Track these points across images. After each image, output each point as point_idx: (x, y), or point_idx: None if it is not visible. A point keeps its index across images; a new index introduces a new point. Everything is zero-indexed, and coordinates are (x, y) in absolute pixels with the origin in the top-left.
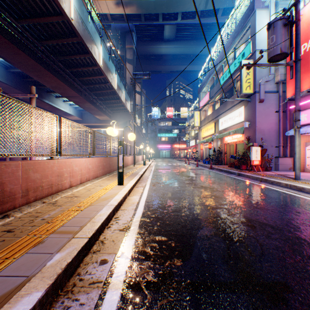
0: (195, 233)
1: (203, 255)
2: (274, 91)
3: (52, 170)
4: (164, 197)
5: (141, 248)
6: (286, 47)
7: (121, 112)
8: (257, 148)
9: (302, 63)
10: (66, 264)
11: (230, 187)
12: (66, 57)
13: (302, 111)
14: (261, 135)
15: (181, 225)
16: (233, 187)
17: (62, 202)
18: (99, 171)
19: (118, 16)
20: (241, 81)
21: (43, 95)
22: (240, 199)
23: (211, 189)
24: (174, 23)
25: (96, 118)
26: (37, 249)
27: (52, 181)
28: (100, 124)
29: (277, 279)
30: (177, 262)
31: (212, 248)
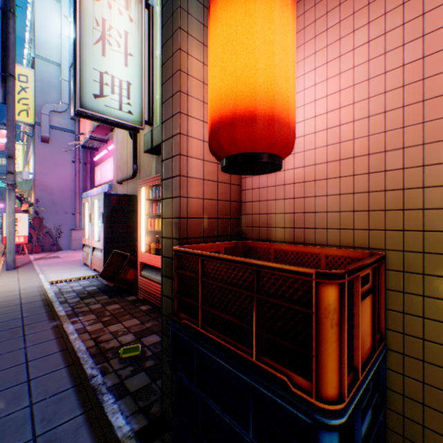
0: None
1: None
2: (72, 130)
3: None
4: None
5: None
6: None
7: None
8: (21, 215)
9: None
10: None
11: None
12: None
13: (100, 166)
14: (49, 194)
15: None
16: None
17: None
18: None
19: None
20: None
21: None
22: None
23: None
24: None
25: None
26: None
27: None
28: None
29: None
30: None
31: None
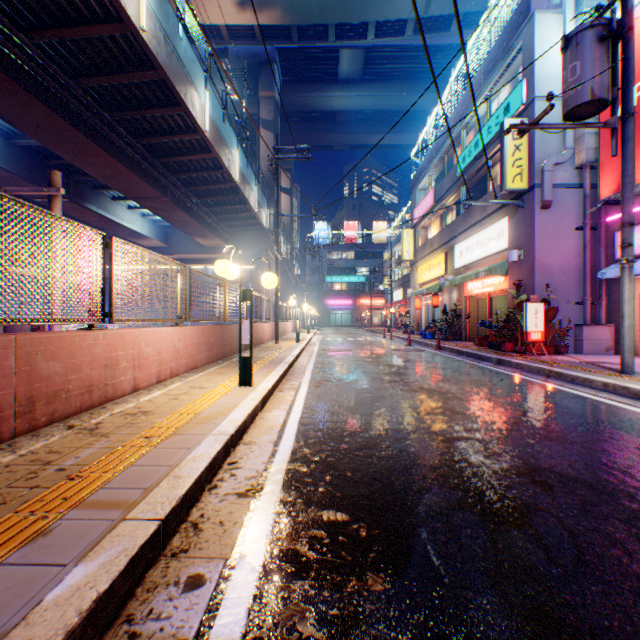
0: (415, 502)
1: (437, 563)
2: (573, 184)
3: (90, 354)
4: (341, 413)
5: (286, 544)
6: (604, 86)
7: (250, 231)
8: (537, 306)
9: (634, 124)
10: (93, 599)
11: (483, 390)
12: (132, 113)
13: (635, 226)
14: (546, 278)
15: (381, 483)
16: (489, 389)
17: (111, 426)
18: (200, 355)
19: (243, 31)
20: (503, 163)
21: (85, 195)
22: (508, 419)
23: (443, 395)
24: (359, 46)
25: (197, 244)
26: (28, 553)
27: (90, 379)
28: (207, 255)
29: (629, 634)
30: (375, 584)
31: (458, 542)
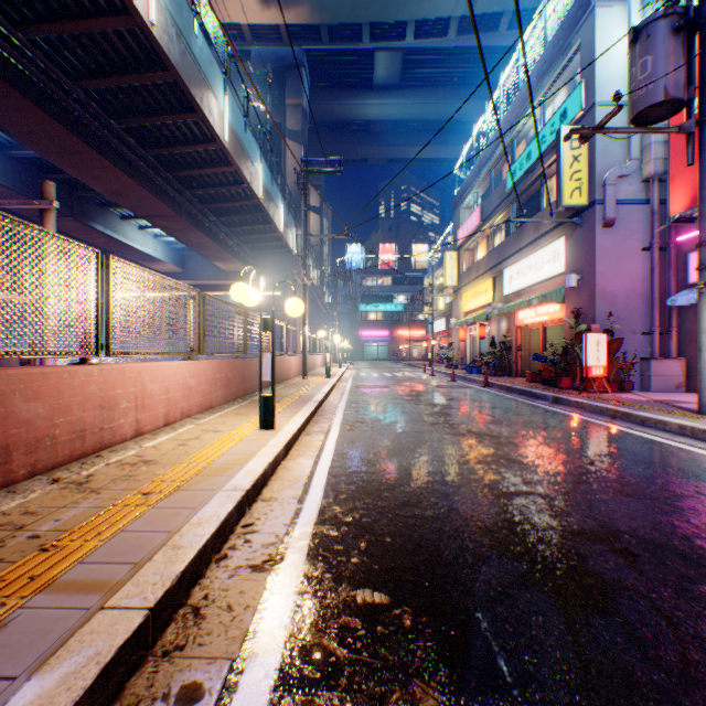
0: (470, 578)
1: (504, 665)
2: (639, 200)
3: (82, 392)
4: (378, 461)
5: (310, 637)
6: (679, 85)
7: (276, 254)
8: (599, 337)
9: None
10: None
11: (540, 434)
12: (142, 120)
13: None
14: (609, 305)
15: (428, 552)
16: (547, 433)
17: (104, 479)
18: (216, 393)
19: (267, 31)
20: (559, 176)
21: (91, 213)
22: (574, 468)
23: (495, 439)
24: (397, 48)
25: (216, 269)
26: None
27: (82, 423)
28: (227, 281)
29: None
30: (424, 697)
31: (528, 635)
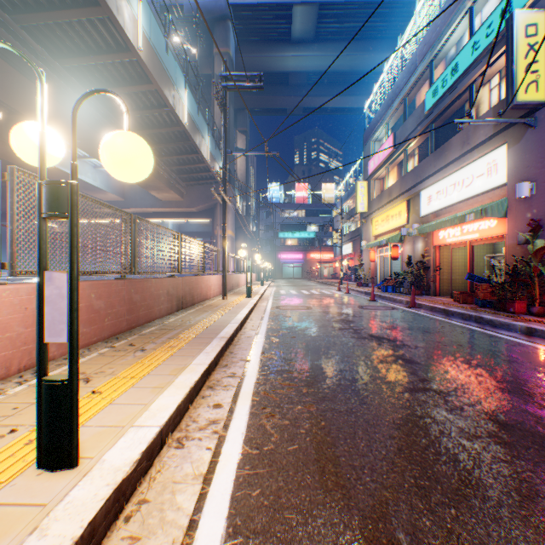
0: None
1: None
2: None
3: None
4: None
5: None
6: None
7: (205, 185)
8: None
9: None
10: None
11: None
12: (41, 15)
13: None
14: None
15: None
16: None
17: None
18: None
19: None
20: (512, 67)
21: None
22: None
23: None
24: (312, 2)
25: (152, 198)
26: None
27: None
28: (162, 209)
29: None
30: None
31: None
